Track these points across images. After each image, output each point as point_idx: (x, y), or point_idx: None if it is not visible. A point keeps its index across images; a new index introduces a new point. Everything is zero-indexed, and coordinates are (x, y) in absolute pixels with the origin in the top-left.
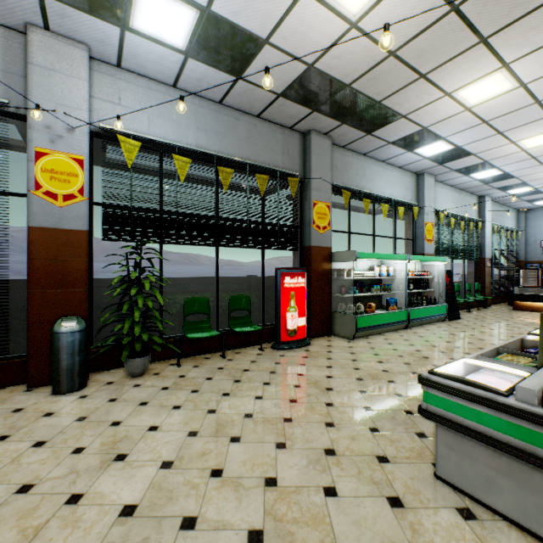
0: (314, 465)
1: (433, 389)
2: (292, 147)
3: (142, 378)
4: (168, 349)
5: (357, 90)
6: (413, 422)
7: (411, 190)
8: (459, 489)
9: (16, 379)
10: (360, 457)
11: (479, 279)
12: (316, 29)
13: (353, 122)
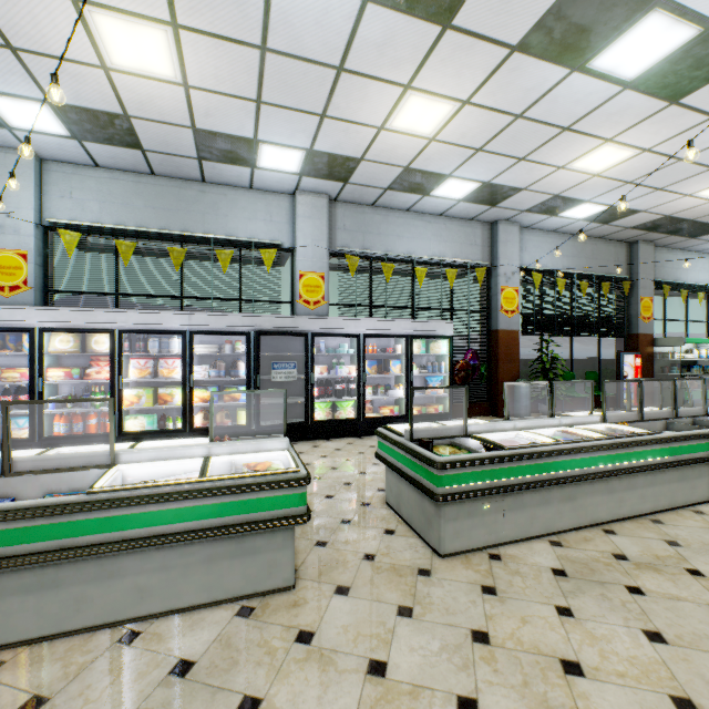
0: None
1: None
2: (620, 255)
3: None
4: None
5: (697, 221)
6: None
7: None
8: None
9: (486, 413)
10: None
11: None
12: (684, 204)
13: (681, 234)
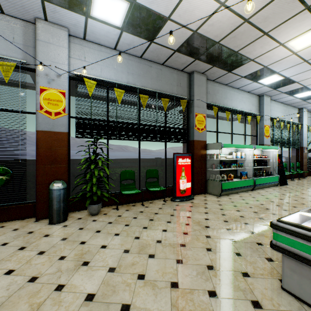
0: (201, 275)
1: (281, 232)
2: (182, 81)
3: (97, 216)
4: (111, 199)
5: (223, 45)
6: (263, 250)
7: (255, 105)
8: (300, 298)
9: (30, 215)
10: (230, 272)
11: (299, 160)
12: (199, 8)
13: (220, 65)
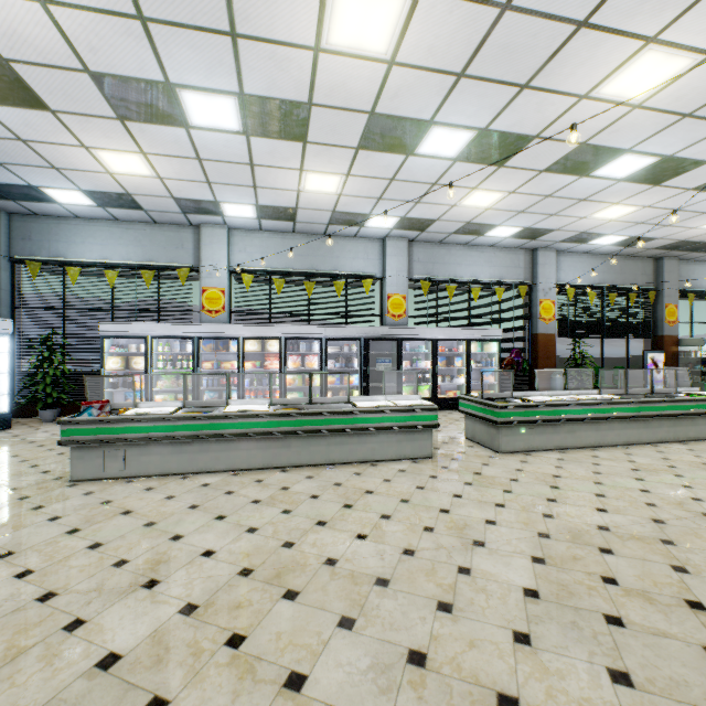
0: None
1: None
2: (647, 269)
3: None
4: None
5: None
6: None
7: None
8: None
9: None
10: None
11: None
12: (693, 233)
13: (701, 251)
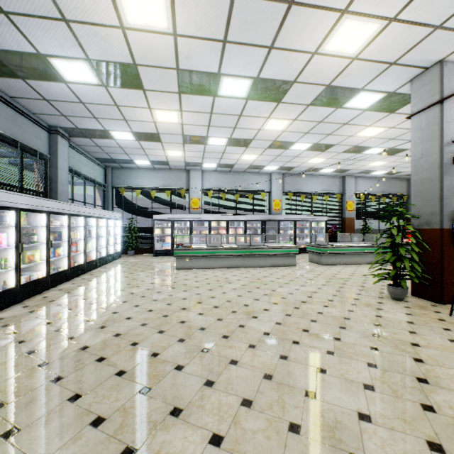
0: None
1: None
2: (403, 184)
3: None
4: None
5: None
6: None
7: None
8: None
9: None
10: None
11: None
12: None
13: None
